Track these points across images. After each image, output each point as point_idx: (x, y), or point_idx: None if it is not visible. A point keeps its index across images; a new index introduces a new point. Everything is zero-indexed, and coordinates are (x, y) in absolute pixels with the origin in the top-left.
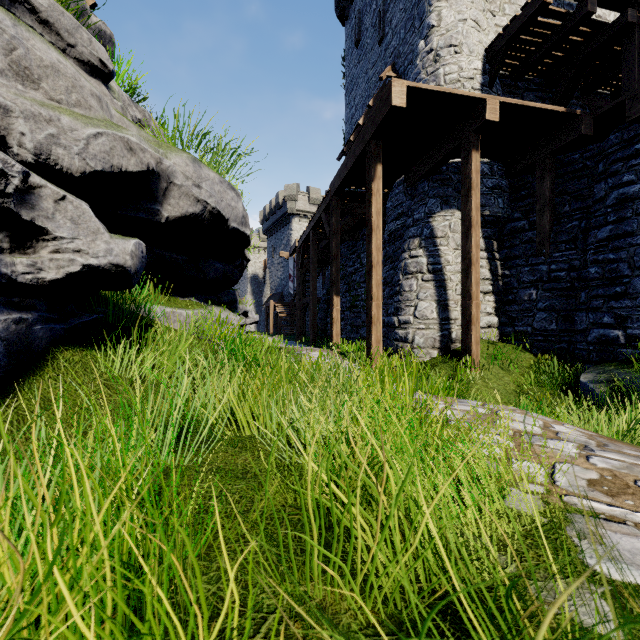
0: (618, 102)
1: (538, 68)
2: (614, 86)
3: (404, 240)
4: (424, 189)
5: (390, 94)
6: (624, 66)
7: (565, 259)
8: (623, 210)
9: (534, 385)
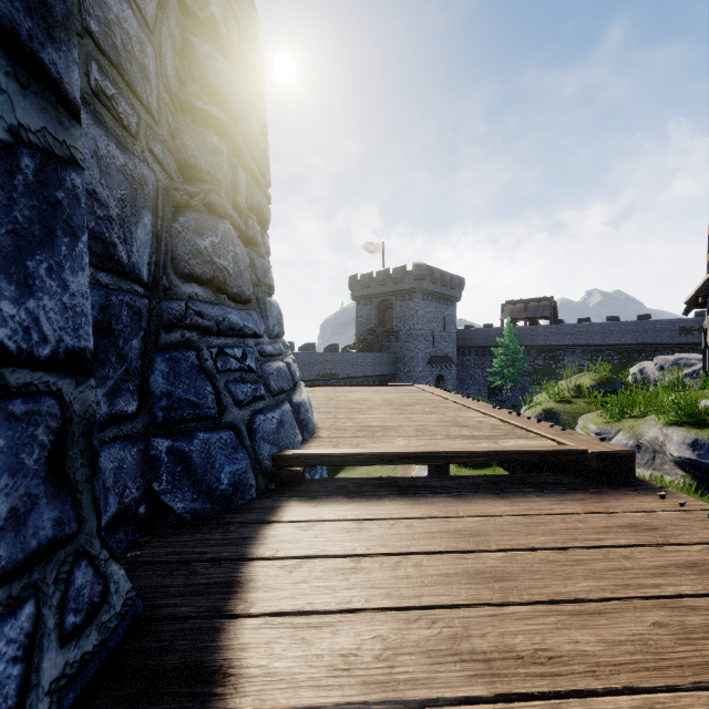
0: None
1: None
2: None
3: None
4: None
5: None
6: None
7: None
8: None
9: None
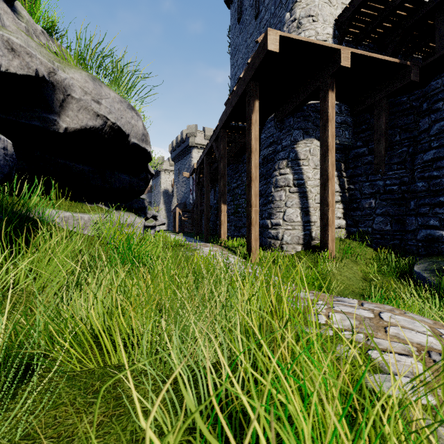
0: (440, 55)
1: (373, 36)
2: (425, 52)
3: (275, 162)
4: (290, 123)
5: (266, 41)
6: (437, 33)
7: (397, 176)
8: (443, 138)
9: (376, 273)
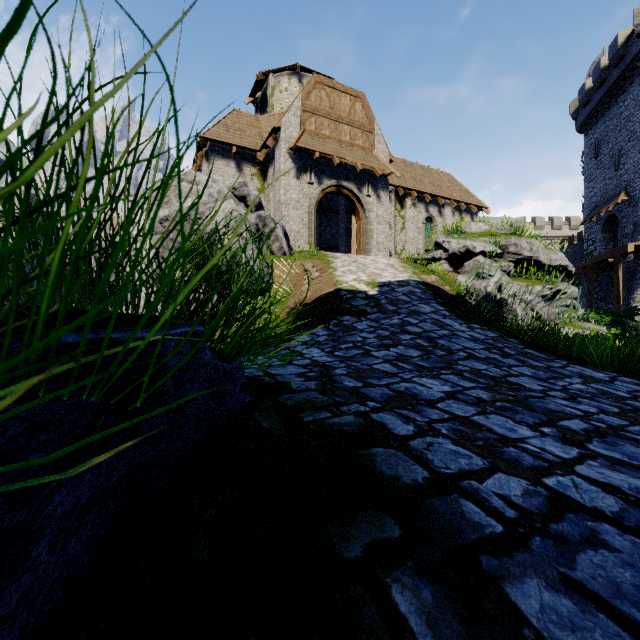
0: None
1: None
2: None
3: (633, 285)
4: None
5: (627, 248)
6: None
7: None
8: None
9: None
